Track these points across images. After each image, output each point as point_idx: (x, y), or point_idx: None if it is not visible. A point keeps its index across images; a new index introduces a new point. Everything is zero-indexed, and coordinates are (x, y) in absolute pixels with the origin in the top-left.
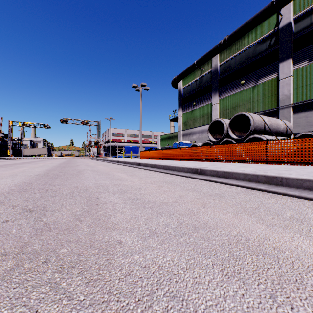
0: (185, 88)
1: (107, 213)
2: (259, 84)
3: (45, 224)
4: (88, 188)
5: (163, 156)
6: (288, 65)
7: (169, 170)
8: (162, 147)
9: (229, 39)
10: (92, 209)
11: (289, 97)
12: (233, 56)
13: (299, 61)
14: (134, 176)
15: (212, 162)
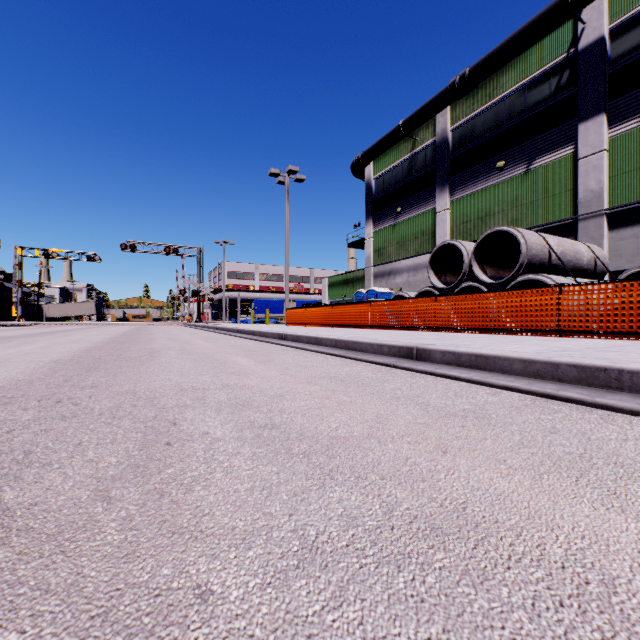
0: (380, 179)
1: (187, 474)
2: (535, 168)
3: (1, 513)
4: (159, 395)
5: (333, 319)
6: (597, 127)
7: (349, 351)
8: (331, 302)
9: (471, 74)
10: (152, 459)
11: (600, 195)
12: (480, 111)
13: (621, 120)
14: (270, 364)
15: (439, 331)
